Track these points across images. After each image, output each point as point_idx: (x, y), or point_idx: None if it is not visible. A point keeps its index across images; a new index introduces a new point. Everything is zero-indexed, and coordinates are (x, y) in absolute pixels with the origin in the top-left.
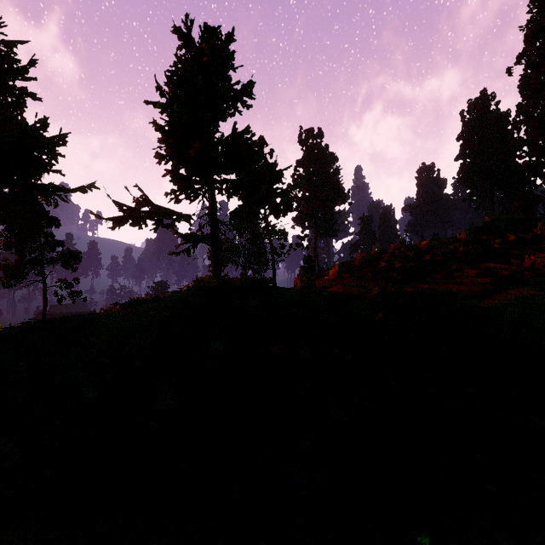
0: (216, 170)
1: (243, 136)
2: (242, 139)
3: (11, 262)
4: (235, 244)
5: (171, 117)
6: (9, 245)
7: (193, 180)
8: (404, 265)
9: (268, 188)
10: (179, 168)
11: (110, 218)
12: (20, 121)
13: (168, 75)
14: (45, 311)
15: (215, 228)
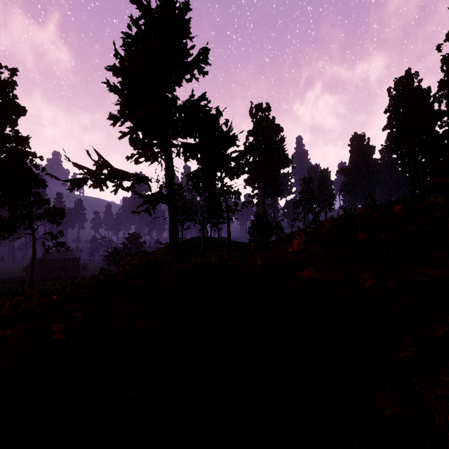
0: (172, 133)
1: (199, 102)
2: (198, 104)
3: (5, 218)
4: (193, 204)
5: (124, 77)
6: (3, 203)
7: (150, 143)
8: (387, 237)
9: (223, 151)
10: (135, 130)
11: (67, 180)
12: (12, 97)
13: (122, 37)
14: (34, 259)
15: (172, 190)
